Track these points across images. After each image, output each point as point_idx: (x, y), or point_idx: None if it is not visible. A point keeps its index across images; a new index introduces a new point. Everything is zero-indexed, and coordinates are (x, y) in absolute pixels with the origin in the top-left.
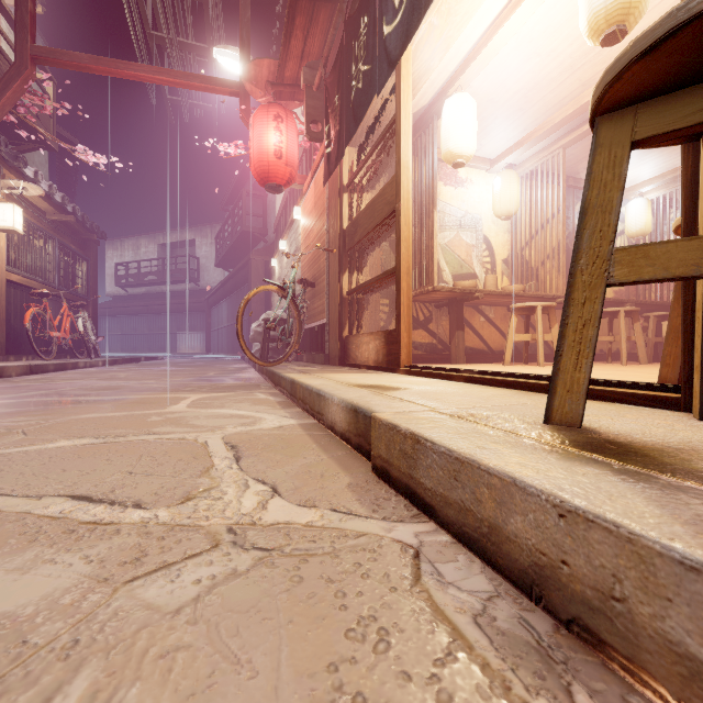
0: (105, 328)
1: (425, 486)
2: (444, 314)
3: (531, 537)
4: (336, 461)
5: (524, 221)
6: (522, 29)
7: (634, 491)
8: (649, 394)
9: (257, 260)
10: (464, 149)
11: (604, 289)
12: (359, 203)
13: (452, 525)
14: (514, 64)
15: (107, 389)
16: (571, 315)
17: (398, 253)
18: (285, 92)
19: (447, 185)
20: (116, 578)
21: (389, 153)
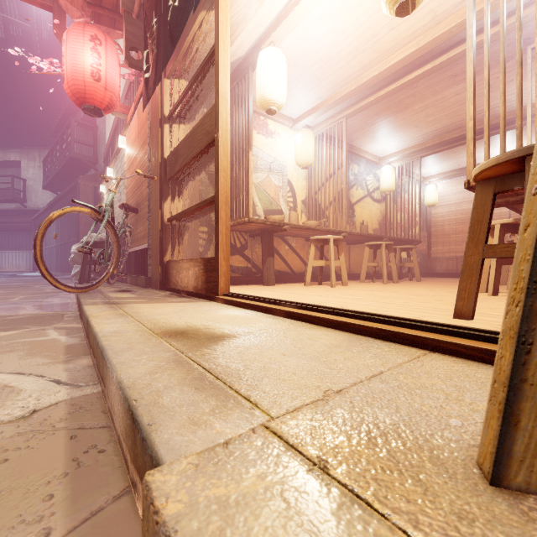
0: None
1: None
2: (257, 242)
3: None
4: None
5: (317, 171)
6: (324, 1)
7: None
8: None
9: (85, 186)
10: (276, 98)
11: None
12: (181, 136)
13: None
14: (316, 34)
15: None
16: None
17: (216, 182)
18: (104, 17)
19: (260, 133)
20: None
21: (210, 96)
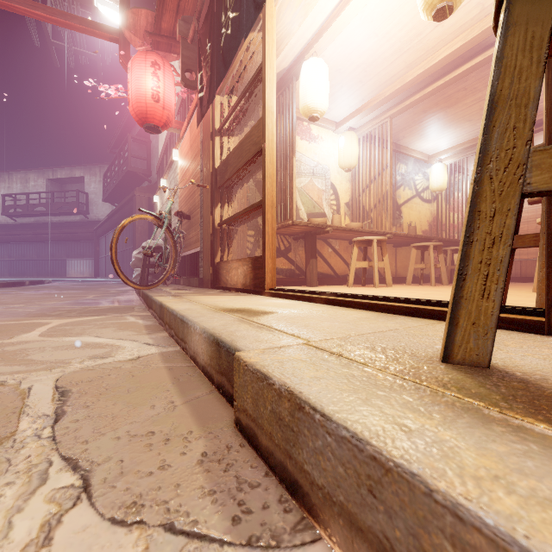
0: None
1: (312, 478)
2: (300, 245)
3: None
4: (192, 410)
5: (361, 173)
6: (365, 9)
7: None
8: (510, 318)
9: (141, 197)
10: (318, 105)
11: (519, 199)
12: (230, 147)
13: None
14: (358, 40)
15: None
16: (477, 231)
17: (263, 187)
18: (162, 43)
19: (303, 139)
20: None
21: (255, 107)
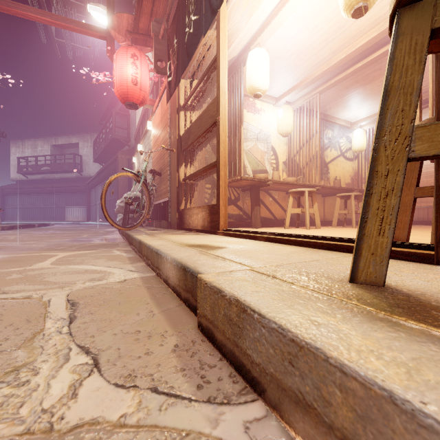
0: (10, 203)
1: (252, 359)
2: (247, 195)
3: None
4: (166, 317)
5: (296, 138)
6: (298, 8)
7: None
8: (408, 251)
9: (122, 158)
10: (261, 85)
11: (406, 162)
12: (191, 119)
13: (286, 414)
14: (292, 33)
15: None
16: (375, 186)
17: (218, 151)
18: (139, 39)
19: (249, 111)
20: None
21: (211, 87)
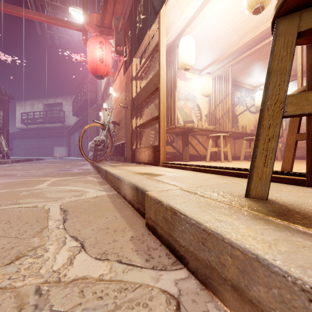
0: (16, 144)
1: (180, 243)
2: (179, 139)
3: (275, 308)
4: (125, 219)
5: (214, 98)
6: (215, 7)
7: None
8: (288, 177)
9: (92, 113)
10: (189, 62)
11: (281, 119)
12: (140, 85)
13: (200, 275)
14: (211, 24)
15: (5, 176)
16: (261, 134)
17: (159, 108)
18: (104, 31)
19: (181, 80)
20: None
21: (154, 63)
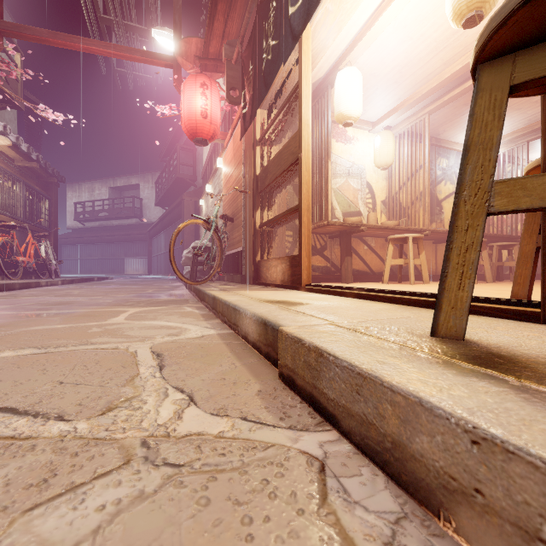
0: (66, 254)
1: (328, 396)
2: (336, 243)
3: (438, 459)
4: (248, 369)
5: (398, 171)
6: (398, 16)
7: (543, 413)
8: (512, 309)
9: (188, 201)
10: (352, 112)
11: (485, 217)
12: (269, 154)
13: (354, 436)
14: (392, 45)
15: (60, 304)
16: (455, 241)
17: (300, 193)
18: (209, 65)
19: (338, 141)
20: (17, 505)
21: (293, 115)
